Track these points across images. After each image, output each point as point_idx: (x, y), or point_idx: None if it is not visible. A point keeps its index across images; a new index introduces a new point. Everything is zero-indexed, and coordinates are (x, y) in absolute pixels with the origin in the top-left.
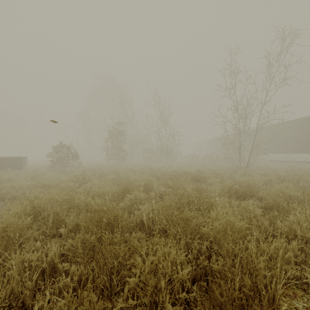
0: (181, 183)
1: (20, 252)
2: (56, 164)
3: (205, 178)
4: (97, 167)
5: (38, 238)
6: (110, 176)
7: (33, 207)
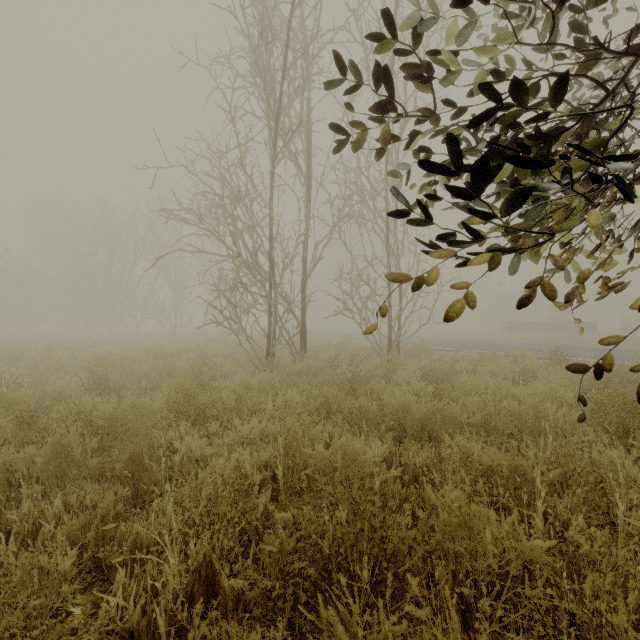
0: None
1: None
2: None
3: None
4: None
5: None
6: None
7: None
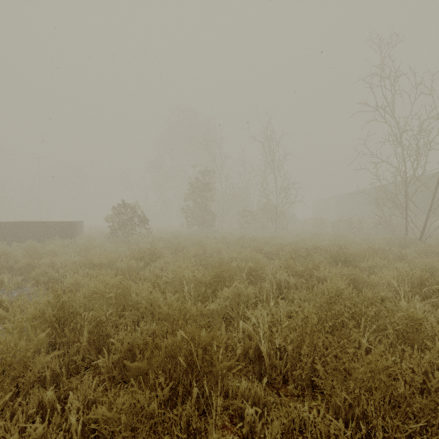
0: (315, 268)
1: (9, 416)
2: (117, 232)
3: (355, 258)
4: (173, 236)
5: (59, 371)
6: (191, 251)
7: (61, 307)
